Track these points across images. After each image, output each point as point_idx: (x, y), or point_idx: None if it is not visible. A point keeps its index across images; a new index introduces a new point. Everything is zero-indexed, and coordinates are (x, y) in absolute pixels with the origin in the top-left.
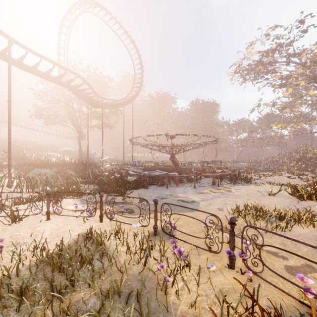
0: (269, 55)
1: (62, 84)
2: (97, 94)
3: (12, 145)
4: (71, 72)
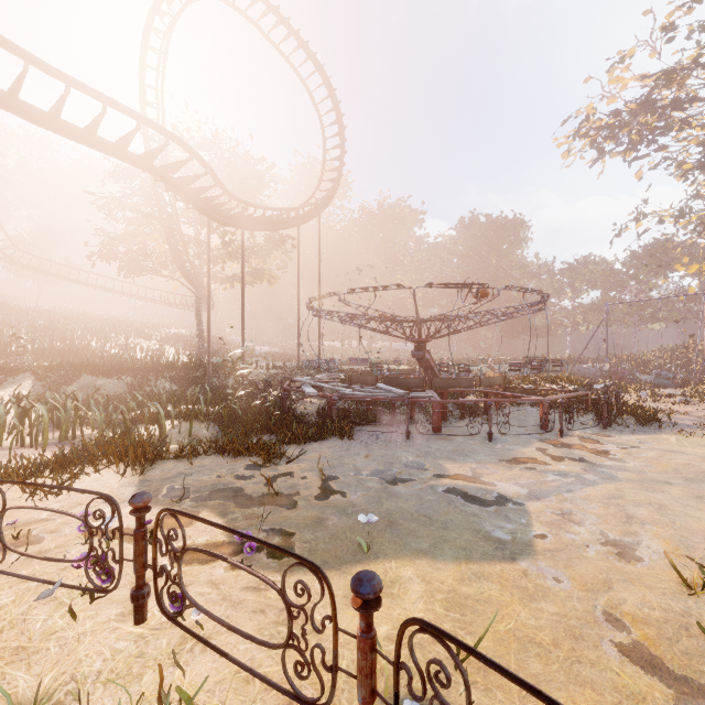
0: (676, 80)
1: (132, 160)
2: (229, 192)
3: (53, 322)
4: (153, 126)
